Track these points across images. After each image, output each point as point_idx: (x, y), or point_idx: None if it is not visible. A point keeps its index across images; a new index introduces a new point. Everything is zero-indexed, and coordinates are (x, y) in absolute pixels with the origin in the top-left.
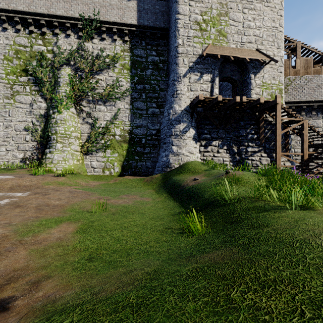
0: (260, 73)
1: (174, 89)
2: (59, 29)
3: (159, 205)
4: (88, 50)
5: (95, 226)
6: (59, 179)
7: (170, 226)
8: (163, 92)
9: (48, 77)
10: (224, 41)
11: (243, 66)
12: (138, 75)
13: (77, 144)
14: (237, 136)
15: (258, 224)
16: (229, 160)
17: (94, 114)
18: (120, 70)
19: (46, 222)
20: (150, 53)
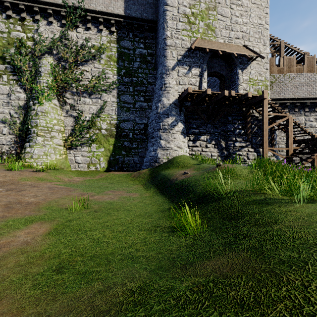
0: (247, 69)
1: (163, 82)
2: (40, 15)
3: (147, 201)
4: (72, 39)
5: (73, 226)
6: (38, 175)
7: (160, 224)
8: (151, 85)
9: (28, 66)
10: (213, 35)
11: (231, 62)
12: (125, 67)
13: (60, 138)
14: (225, 131)
15: (263, 220)
16: (218, 155)
17: (78, 107)
18: (107, 61)
19: (13, 222)
20: (138, 46)
